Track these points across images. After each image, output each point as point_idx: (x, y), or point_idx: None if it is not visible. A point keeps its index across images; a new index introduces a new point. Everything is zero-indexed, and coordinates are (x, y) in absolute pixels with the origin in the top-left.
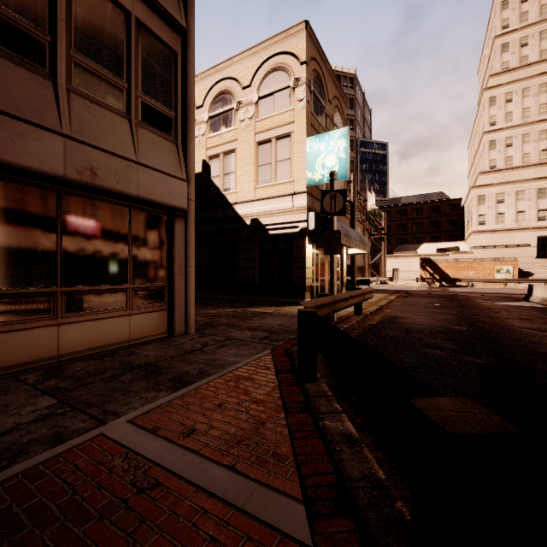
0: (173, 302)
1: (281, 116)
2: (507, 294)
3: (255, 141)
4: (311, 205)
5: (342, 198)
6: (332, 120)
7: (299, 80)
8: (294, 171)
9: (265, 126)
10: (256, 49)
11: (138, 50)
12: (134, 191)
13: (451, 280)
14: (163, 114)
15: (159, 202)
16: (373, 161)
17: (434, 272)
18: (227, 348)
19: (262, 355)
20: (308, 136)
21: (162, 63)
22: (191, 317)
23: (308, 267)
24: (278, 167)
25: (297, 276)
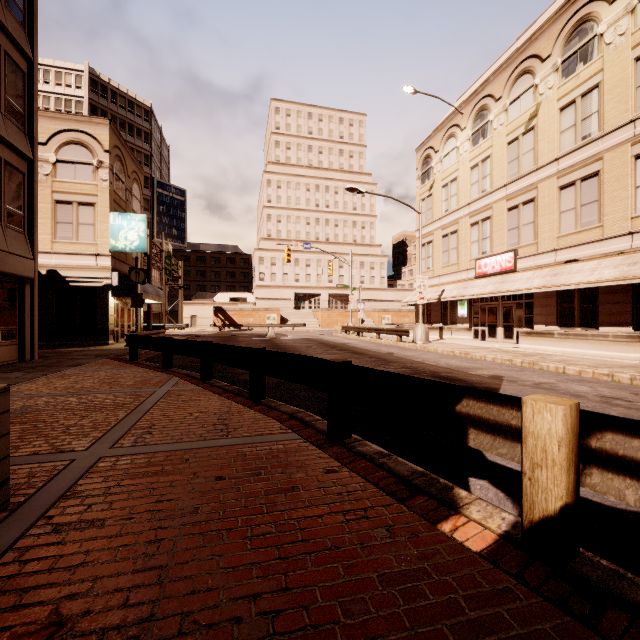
0: (25, 339)
1: (84, 186)
2: (264, 334)
3: (53, 198)
4: (114, 265)
5: (144, 274)
6: (131, 191)
7: (103, 164)
8: (98, 236)
9: (65, 188)
10: (55, 115)
11: (5, 179)
12: (8, 270)
13: (237, 326)
14: (18, 216)
15: (20, 275)
16: (172, 205)
17: (225, 319)
18: (79, 360)
19: (105, 359)
20: (111, 210)
21: (17, 183)
22: (36, 349)
23: (111, 315)
24: (80, 228)
25: (101, 322)
